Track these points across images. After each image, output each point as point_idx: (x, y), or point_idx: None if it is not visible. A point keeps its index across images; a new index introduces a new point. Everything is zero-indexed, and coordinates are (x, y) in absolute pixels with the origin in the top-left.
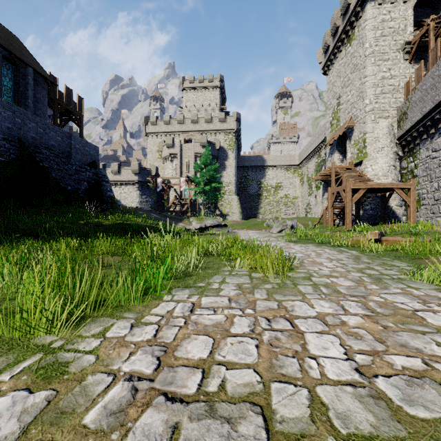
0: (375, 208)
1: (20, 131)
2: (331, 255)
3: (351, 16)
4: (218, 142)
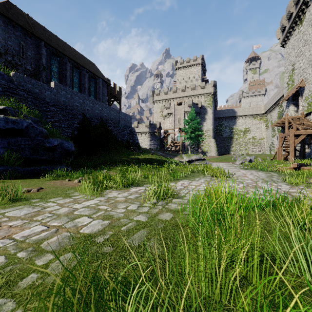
0: None
1: (101, 114)
2: (258, 174)
3: (301, 5)
4: (200, 103)
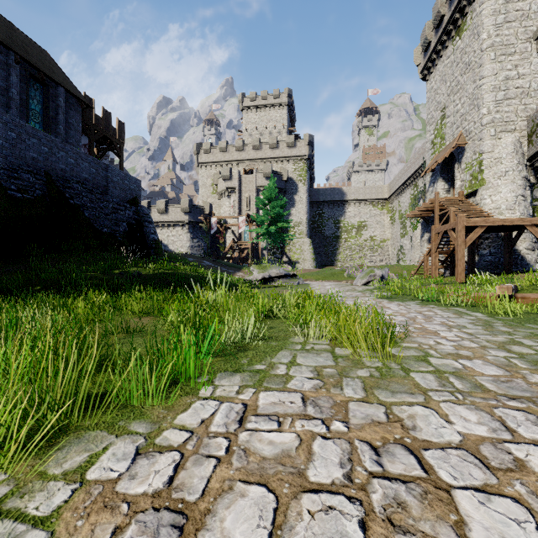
0: (496, 253)
1: (47, 162)
2: (447, 319)
3: None
4: (285, 172)
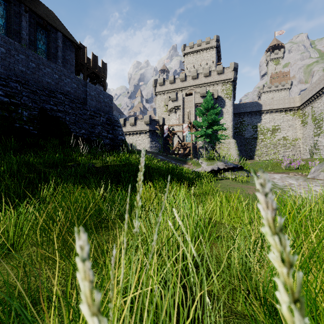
0: None
1: (34, 76)
2: None
3: None
4: (216, 92)
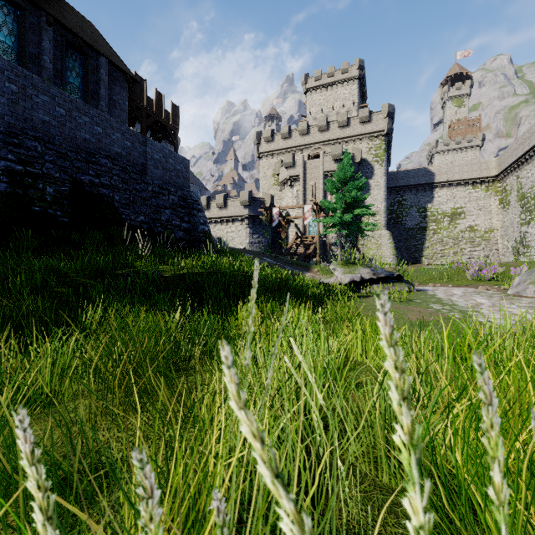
0: None
1: (64, 129)
2: None
3: None
4: (358, 153)
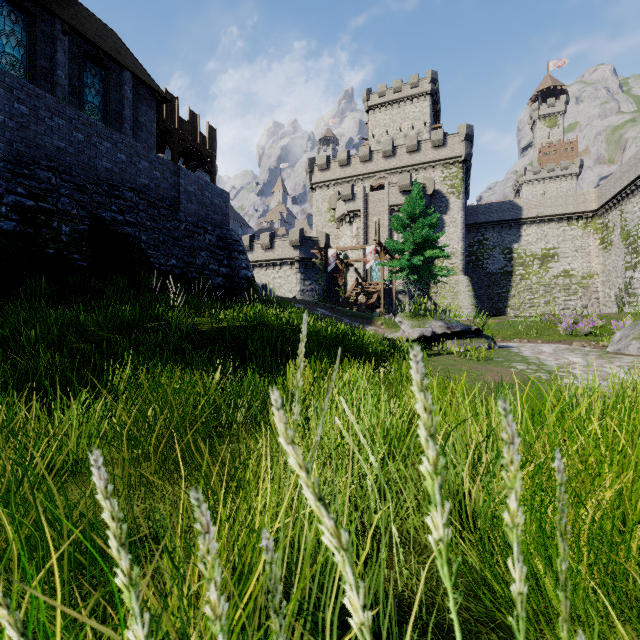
0: None
1: (82, 157)
2: None
3: None
4: (430, 183)
